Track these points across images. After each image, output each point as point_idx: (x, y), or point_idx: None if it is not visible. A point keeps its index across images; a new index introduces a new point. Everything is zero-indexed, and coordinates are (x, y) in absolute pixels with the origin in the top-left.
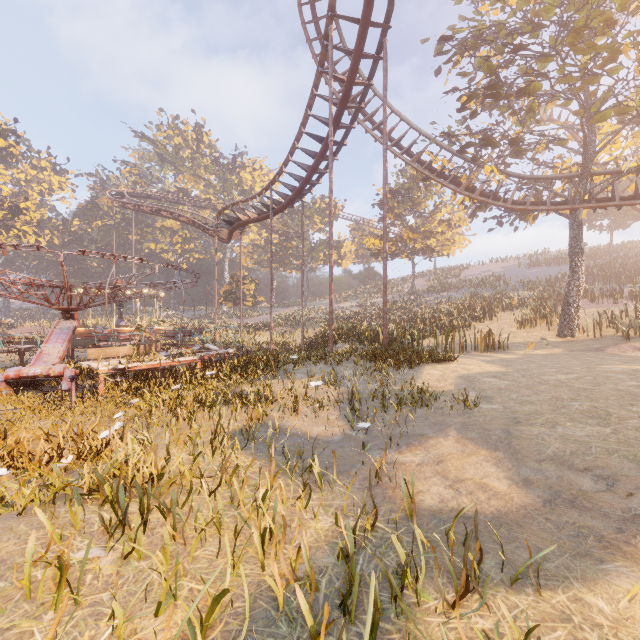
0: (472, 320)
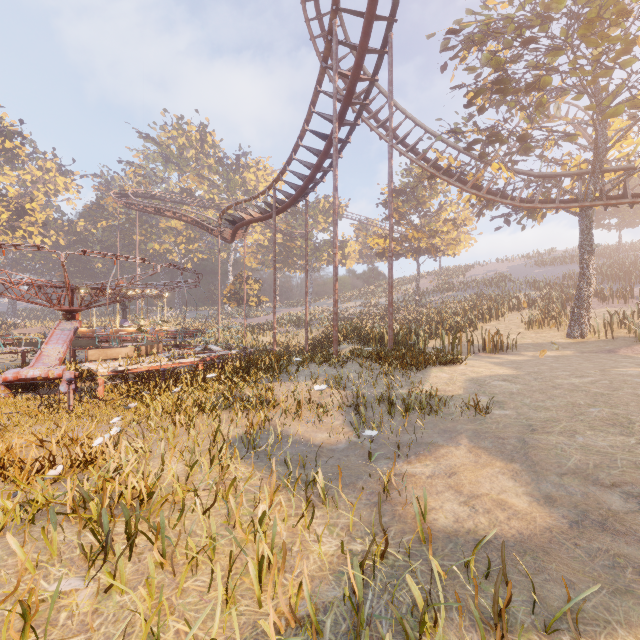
0: (478, 320)
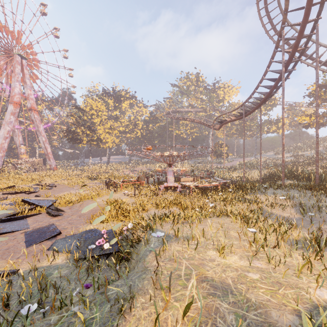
0: None
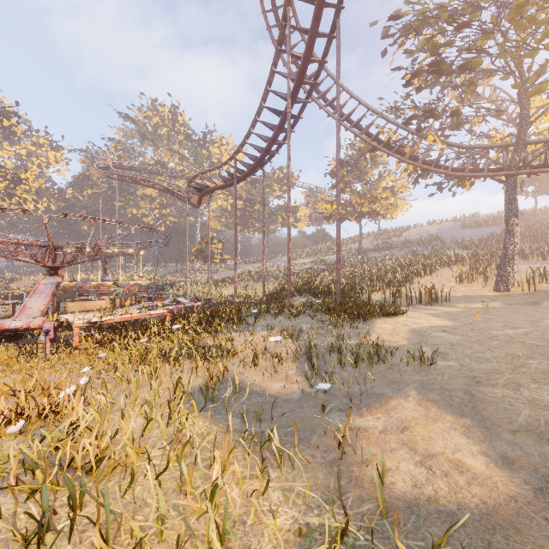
0: (414, 275)
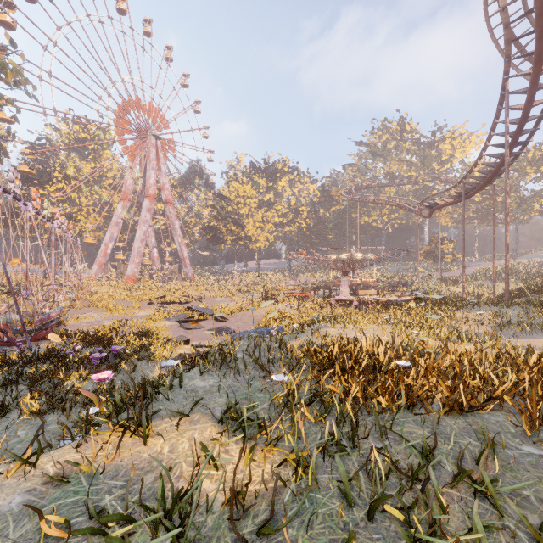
0: None
